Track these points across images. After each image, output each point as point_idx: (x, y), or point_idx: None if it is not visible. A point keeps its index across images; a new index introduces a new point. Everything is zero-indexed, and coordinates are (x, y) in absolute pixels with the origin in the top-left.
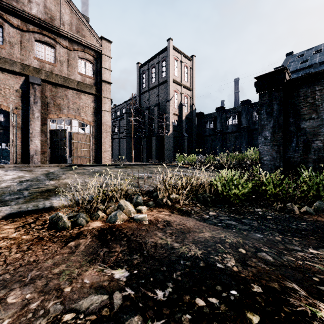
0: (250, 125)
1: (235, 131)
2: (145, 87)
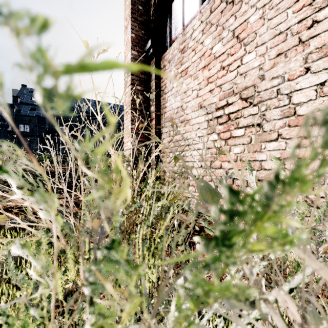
0: None
1: None
2: None
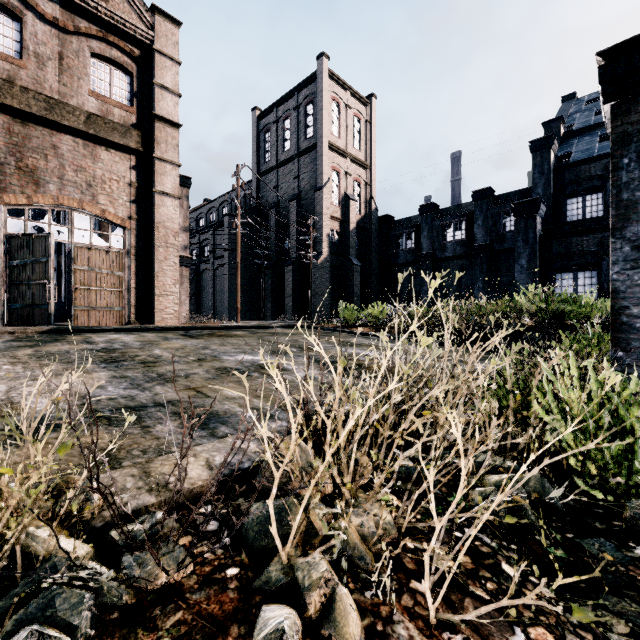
0: (494, 242)
1: (460, 255)
2: (269, 161)
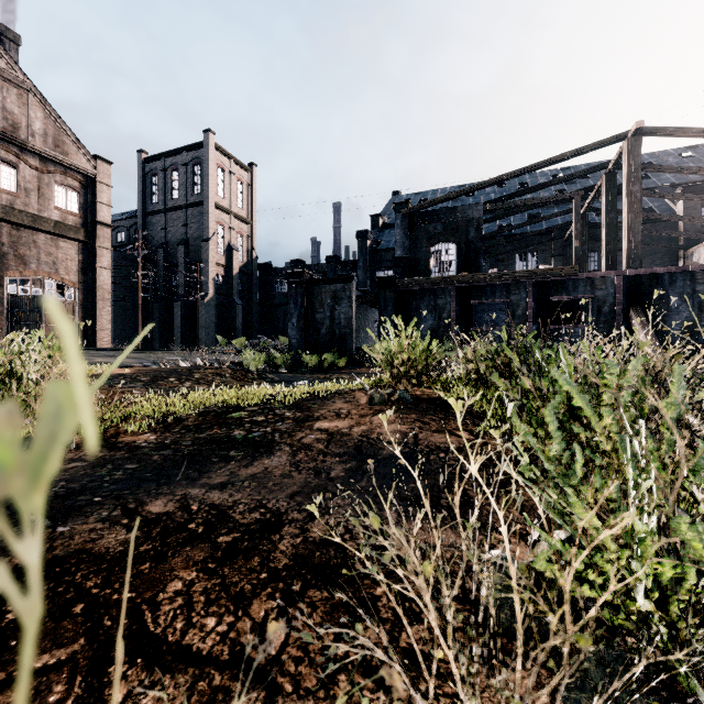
0: None
1: None
2: (156, 203)
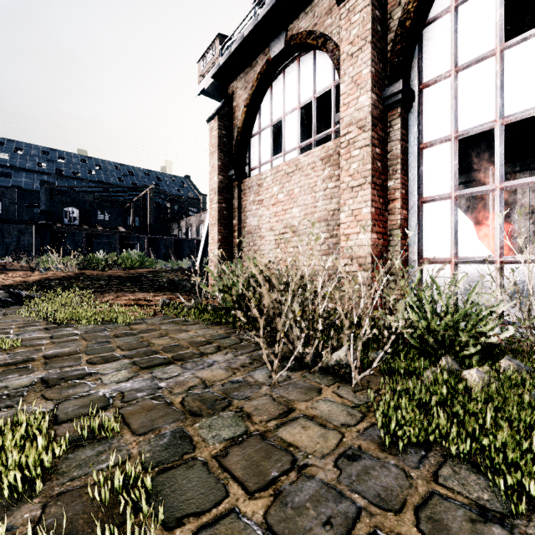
0: None
1: None
2: None
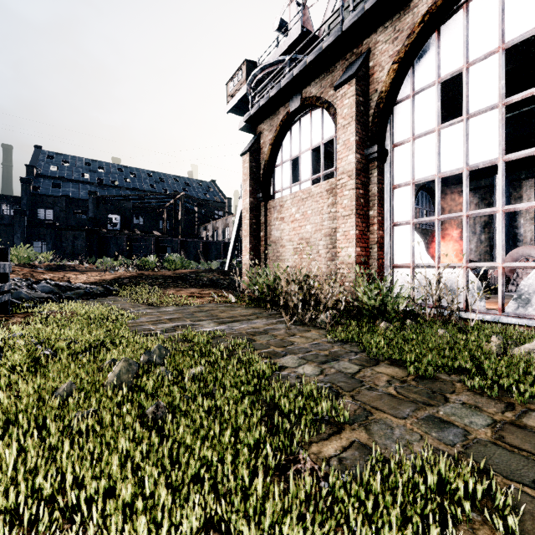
0: None
1: None
2: None
